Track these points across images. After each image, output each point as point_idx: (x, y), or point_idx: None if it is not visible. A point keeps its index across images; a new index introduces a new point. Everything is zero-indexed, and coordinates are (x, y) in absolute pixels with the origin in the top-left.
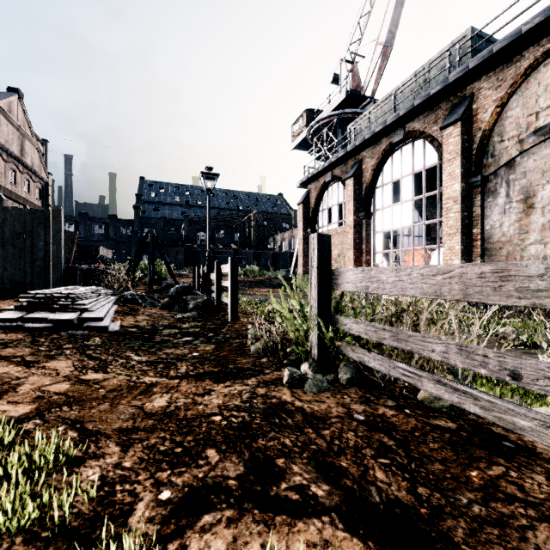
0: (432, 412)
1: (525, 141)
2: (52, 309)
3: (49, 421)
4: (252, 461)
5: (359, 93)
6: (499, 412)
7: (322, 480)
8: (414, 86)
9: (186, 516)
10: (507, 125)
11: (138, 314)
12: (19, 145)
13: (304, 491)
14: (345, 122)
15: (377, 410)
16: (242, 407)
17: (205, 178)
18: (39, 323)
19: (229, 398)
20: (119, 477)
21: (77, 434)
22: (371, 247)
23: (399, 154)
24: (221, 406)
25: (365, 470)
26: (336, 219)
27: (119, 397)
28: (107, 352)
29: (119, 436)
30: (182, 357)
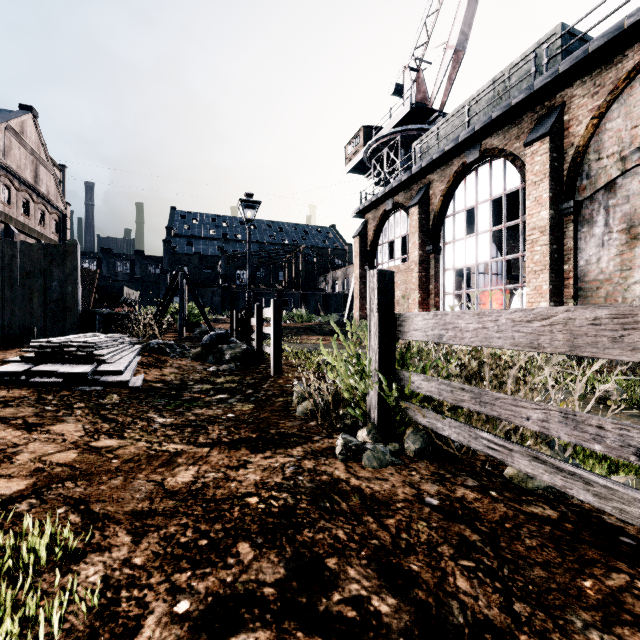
0: (525, 495)
1: (628, 158)
2: (64, 361)
3: (47, 501)
4: (295, 561)
5: (426, 106)
6: (621, 503)
7: (387, 590)
8: (492, 95)
9: (207, 639)
10: (606, 139)
11: (165, 366)
12: (33, 171)
13: (363, 605)
14: (408, 140)
15: (455, 492)
16: (285, 486)
17: (245, 206)
18: (47, 377)
19: (268, 473)
20: (126, 578)
21: (80, 518)
22: (440, 288)
23: (473, 176)
24: (258, 484)
25: (443, 576)
26: (398, 254)
27: (135, 469)
28: (126, 413)
29: (131, 521)
30: (214, 418)
